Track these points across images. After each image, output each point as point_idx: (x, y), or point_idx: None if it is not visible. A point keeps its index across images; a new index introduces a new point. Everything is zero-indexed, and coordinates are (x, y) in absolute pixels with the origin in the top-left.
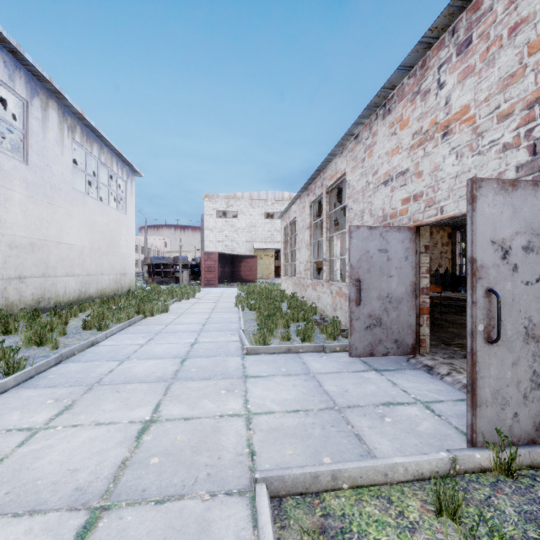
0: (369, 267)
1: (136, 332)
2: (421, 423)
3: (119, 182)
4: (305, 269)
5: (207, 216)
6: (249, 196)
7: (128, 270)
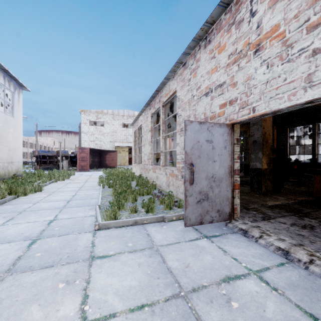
0: (199, 153)
1: (0, 212)
2: (266, 304)
3: (8, 93)
4: (148, 158)
5: (83, 124)
6: (112, 112)
7: (15, 159)
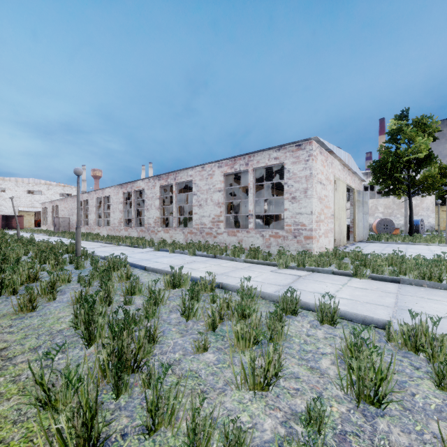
0: (57, 222)
1: None
2: None
3: None
4: (51, 223)
5: None
6: (15, 180)
7: None
